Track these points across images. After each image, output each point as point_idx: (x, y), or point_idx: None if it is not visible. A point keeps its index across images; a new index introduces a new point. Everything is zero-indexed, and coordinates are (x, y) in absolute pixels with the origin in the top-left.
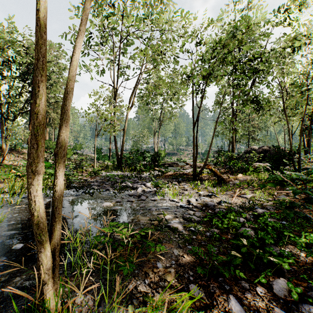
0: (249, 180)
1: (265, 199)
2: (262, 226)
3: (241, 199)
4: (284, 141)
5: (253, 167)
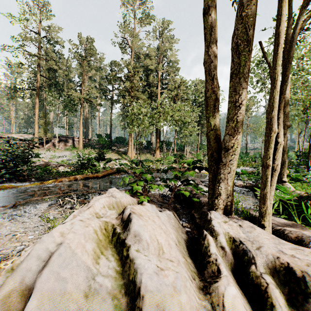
0: None
1: None
2: None
3: None
4: None
5: None
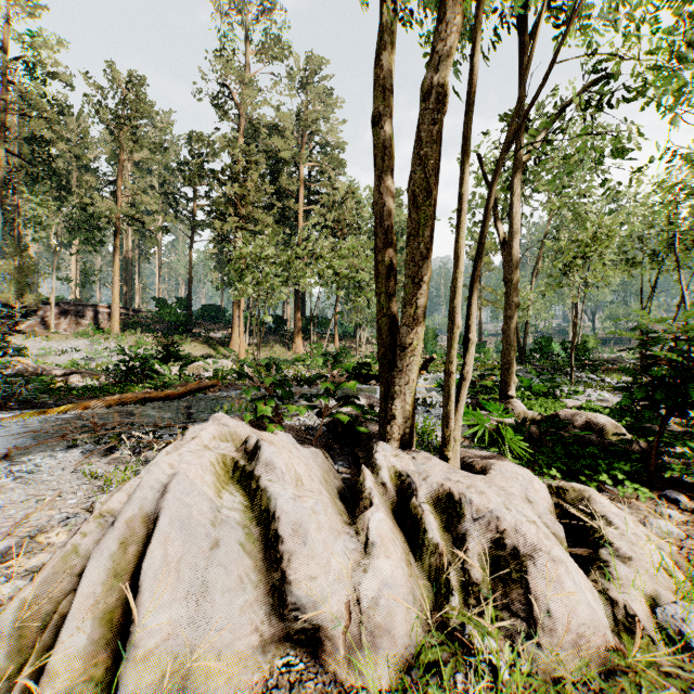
0: None
1: None
2: None
3: None
4: None
5: None
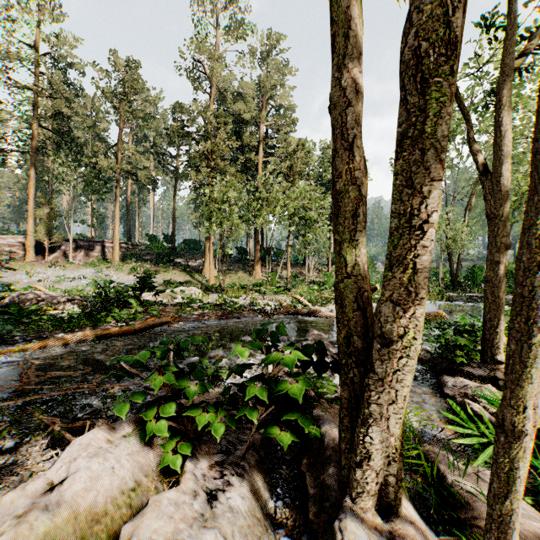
0: None
1: None
2: None
3: None
4: None
5: None
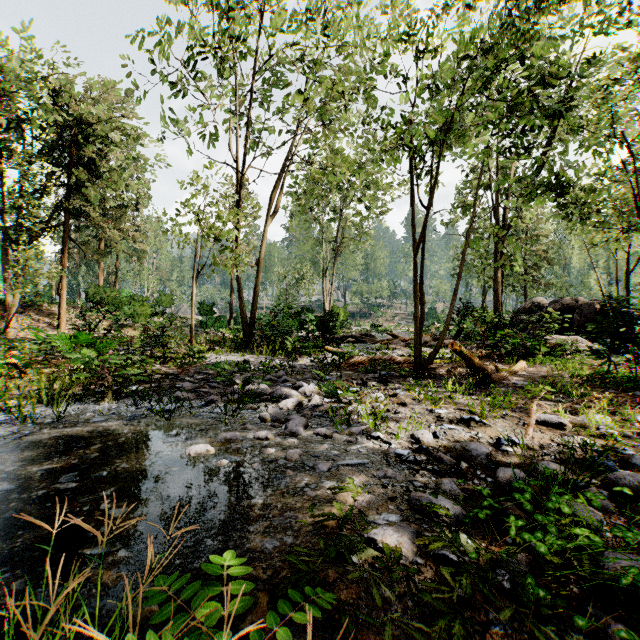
0: (546, 376)
1: (617, 435)
2: None
3: (550, 432)
4: (617, 285)
5: (545, 346)
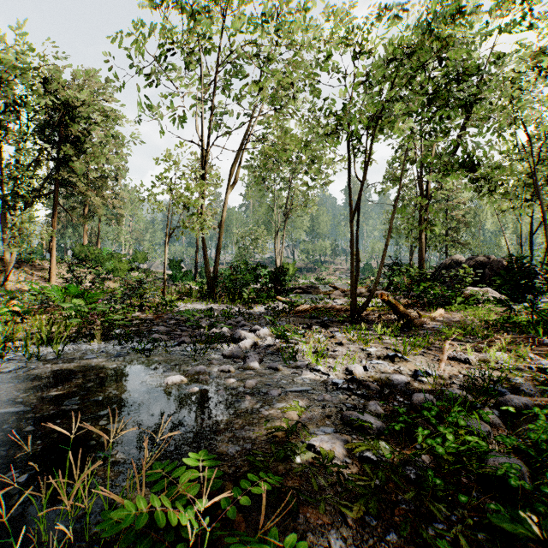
0: (460, 321)
1: (511, 368)
2: (546, 454)
3: (458, 366)
4: (521, 245)
5: (461, 296)
